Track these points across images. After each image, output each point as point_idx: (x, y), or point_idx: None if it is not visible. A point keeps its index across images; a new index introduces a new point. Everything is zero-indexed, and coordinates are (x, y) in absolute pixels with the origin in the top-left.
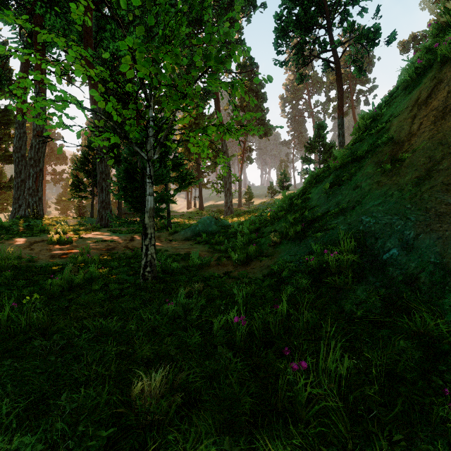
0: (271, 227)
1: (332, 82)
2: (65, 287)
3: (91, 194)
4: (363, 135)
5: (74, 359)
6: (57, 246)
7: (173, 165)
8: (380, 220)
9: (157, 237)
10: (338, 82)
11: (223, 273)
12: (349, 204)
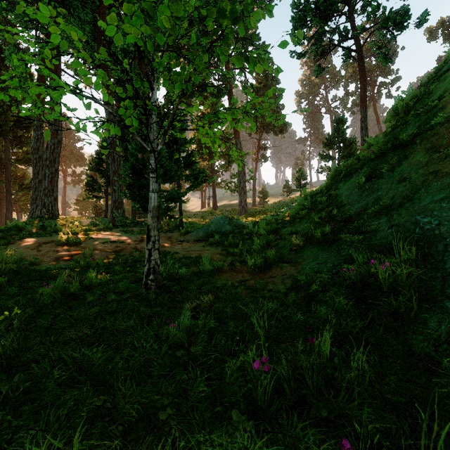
0: (291, 228)
1: (352, 76)
2: (56, 298)
3: (106, 194)
4: (403, 119)
5: (34, 412)
6: (65, 248)
7: (185, 163)
8: (447, 220)
9: (168, 237)
10: (361, 71)
11: (238, 282)
12: (395, 200)
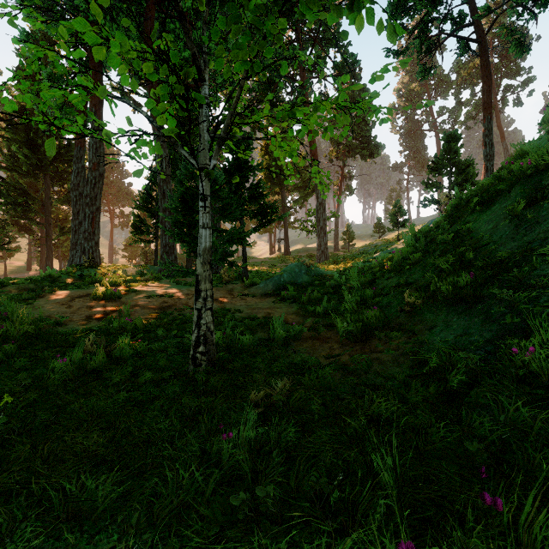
0: (397, 278)
1: (465, 79)
2: (71, 376)
3: (155, 237)
4: None
5: None
6: (101, 303)
7: (250, 196)
8: None
9: (229, 290)
10: (484, 68)
11: (324, 357)
12: None
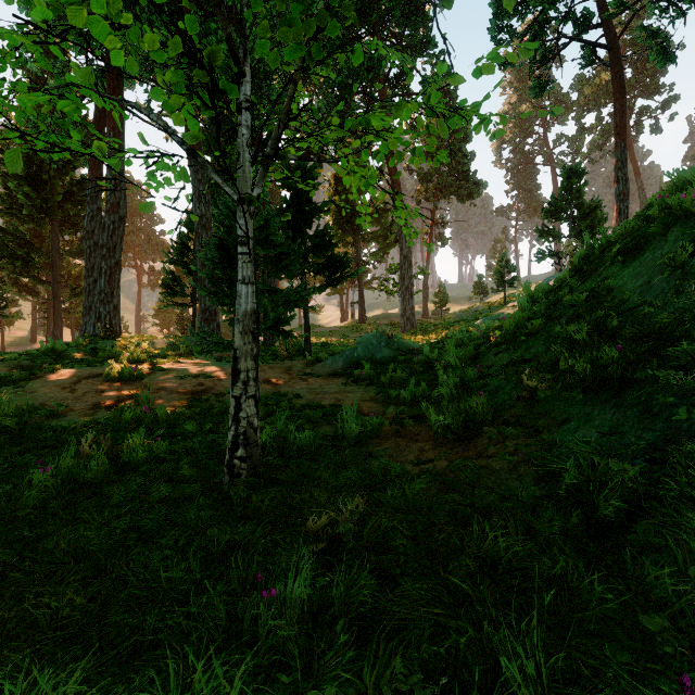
0: (509, 353)
1: (590, 99)
2: (55, 492)
3: (192, 299)
4: None
5: None
6: (115, 386)
7: (314, 246)
8: None
9: (286, 369)
10: (616, 81)
11: (413, 463)
12: None
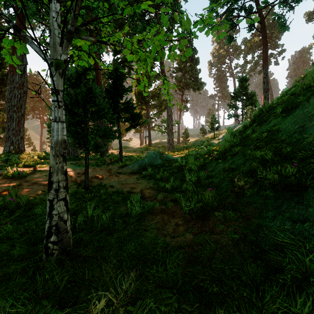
0: (223, 164)
1: (249, 49)
2: None
3: None
4: None
5: None
6: (8, 181)
7: (124, 108)
8: None
9: (108, 170)
10: (263, 38)
11: (171, 236)
12: None
